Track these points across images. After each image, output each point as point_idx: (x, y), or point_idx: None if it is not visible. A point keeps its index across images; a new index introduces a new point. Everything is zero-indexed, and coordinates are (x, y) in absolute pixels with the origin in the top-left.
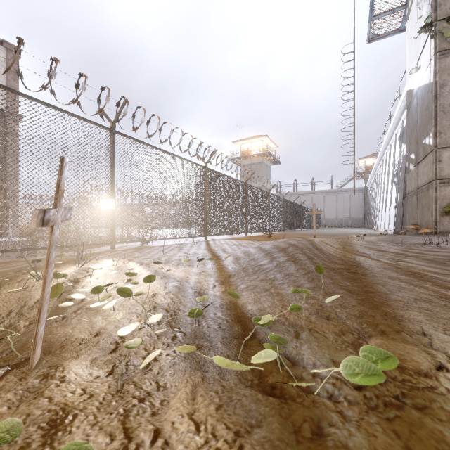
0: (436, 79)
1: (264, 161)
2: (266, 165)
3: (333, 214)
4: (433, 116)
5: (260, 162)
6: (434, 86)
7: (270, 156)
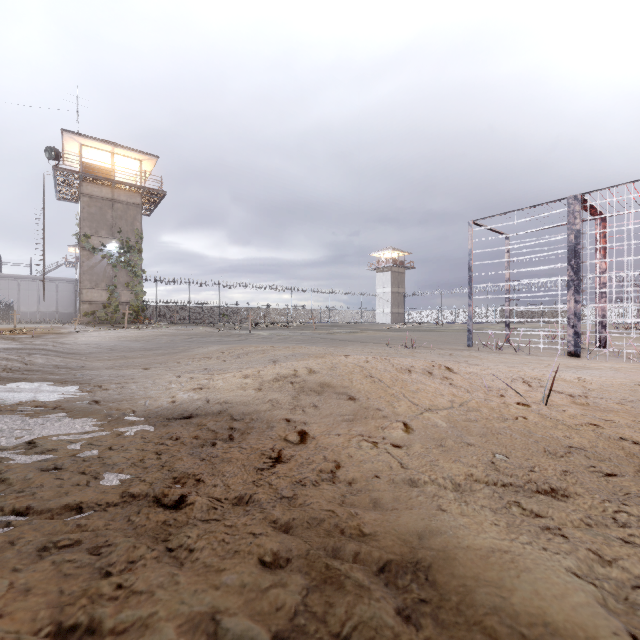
0: (81, 259)
1: None
2: None
3: (34, 306)
4: (80, 274)
5: None
6: (81, 261)
7: None
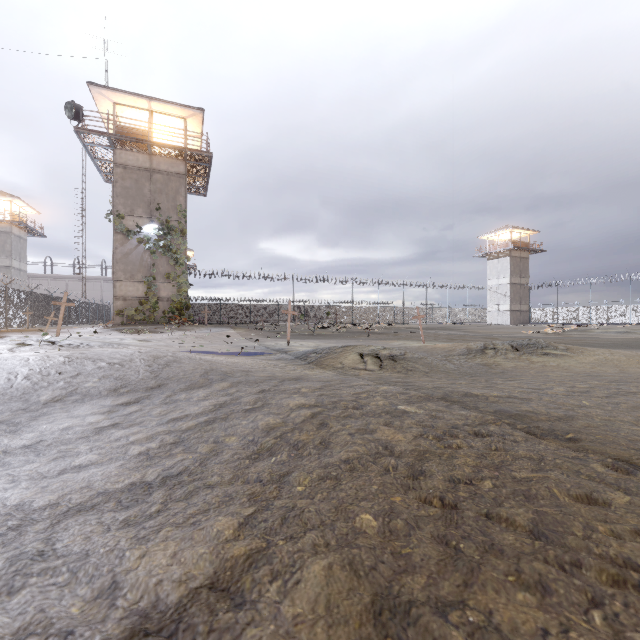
0: (114, 244)
1: (14, 231)
2: (18, 237)
3: None
4: (113, 263)
5: (7, 231)
6: (114, 247)
7: (25, 226)
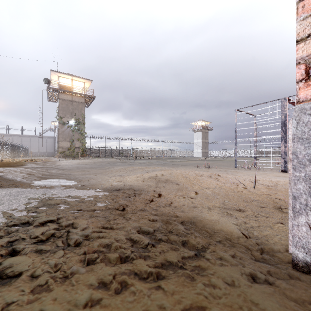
0: (58, 128)
1: None
2: None
3: (36, 149)
4: (58, 134)
5: None
6: (58, 129)
7: None
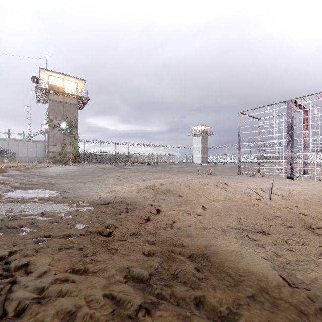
0: (48, 131)
1: None
2: None
3: (25, 154)
4: (48, 138)
5: None
6: (48, 132)
7: None
